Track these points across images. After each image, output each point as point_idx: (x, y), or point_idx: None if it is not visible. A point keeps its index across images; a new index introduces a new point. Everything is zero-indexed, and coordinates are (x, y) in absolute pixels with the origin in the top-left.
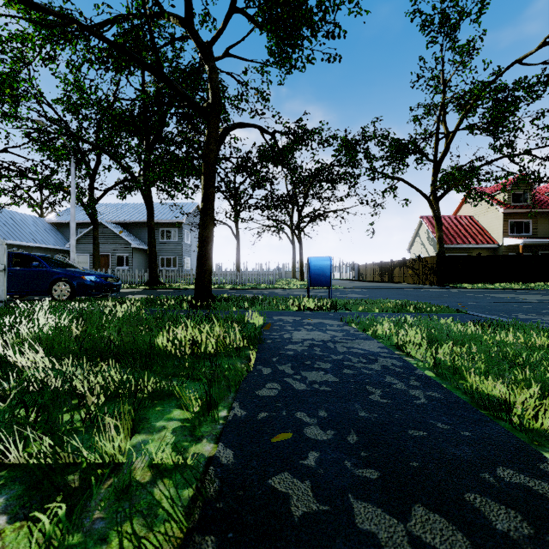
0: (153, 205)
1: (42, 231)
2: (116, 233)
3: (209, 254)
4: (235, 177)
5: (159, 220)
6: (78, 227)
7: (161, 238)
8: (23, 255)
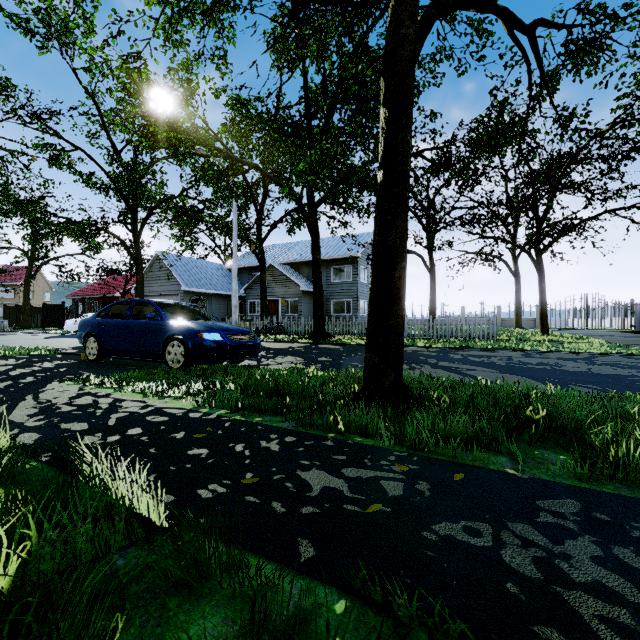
0: (318, 233)
1: (221, 277)
2: (285, 275)
3: (397, 289)
4: (428, 184)
5: (331, 257)
6: (252, 272)
7: (333, 277)
8: (143, 302)
